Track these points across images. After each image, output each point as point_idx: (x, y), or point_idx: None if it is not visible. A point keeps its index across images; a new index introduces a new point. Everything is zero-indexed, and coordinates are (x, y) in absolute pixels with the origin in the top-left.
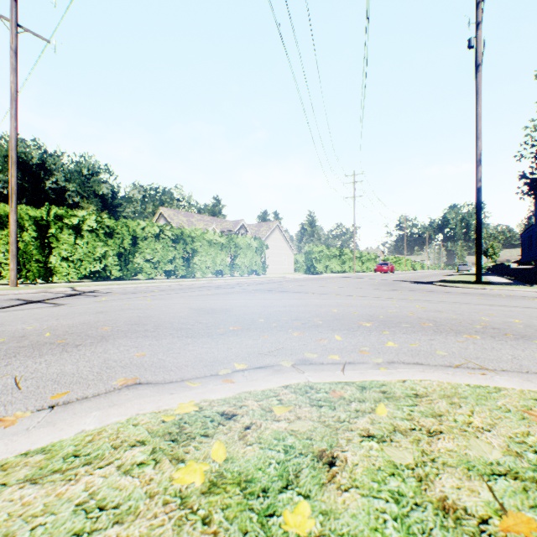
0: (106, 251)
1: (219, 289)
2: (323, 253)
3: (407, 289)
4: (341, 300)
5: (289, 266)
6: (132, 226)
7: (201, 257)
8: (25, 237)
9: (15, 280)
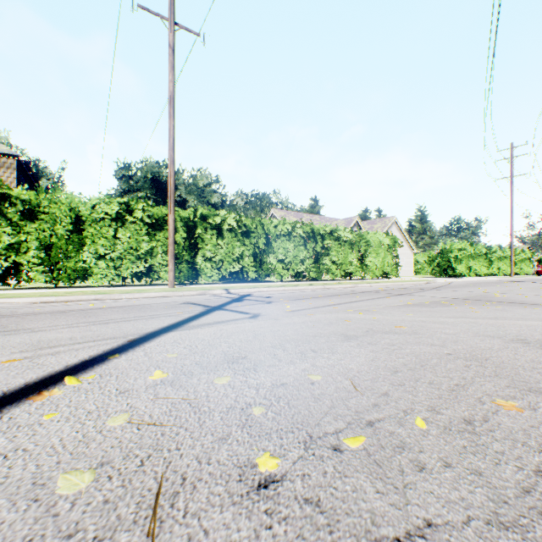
0: (242, 251)
1: (396, 295)
2: (465, 251)
3: None
4: None
5: (408, 268)
6: (265, 225)
7: (331, 257)
8: (177, 239)
9: (173, 281)
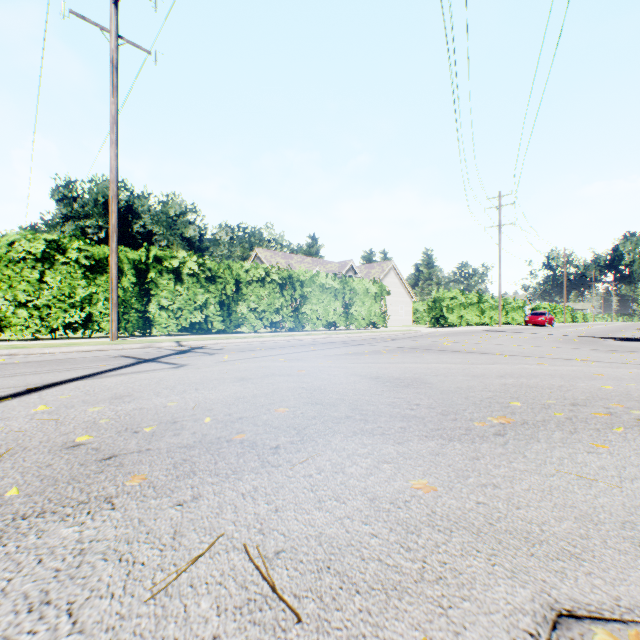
0: (207, 298)
1: (352, 345)
2: (457, 300)
3: (636, 349)
4: (573, 367)
5: (407, 317)
6: (235, 269)
7: (312, 305)
8: (124, 283)
9: (116, 333)
